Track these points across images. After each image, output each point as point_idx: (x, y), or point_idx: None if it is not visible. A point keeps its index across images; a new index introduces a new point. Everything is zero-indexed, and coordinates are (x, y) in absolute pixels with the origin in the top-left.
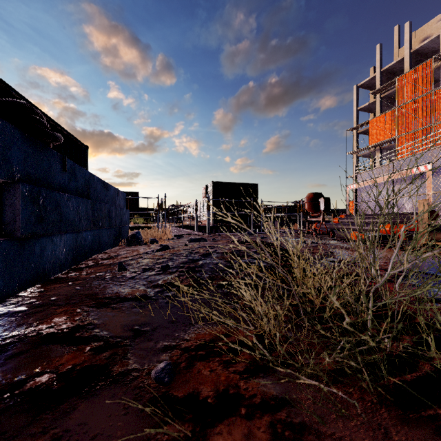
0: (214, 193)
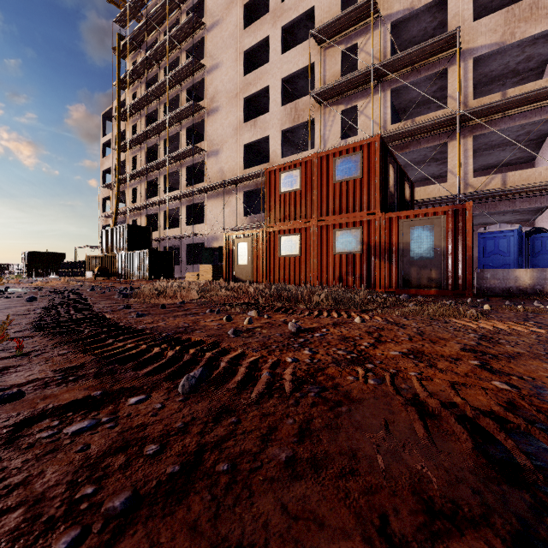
0: (31, 258)
